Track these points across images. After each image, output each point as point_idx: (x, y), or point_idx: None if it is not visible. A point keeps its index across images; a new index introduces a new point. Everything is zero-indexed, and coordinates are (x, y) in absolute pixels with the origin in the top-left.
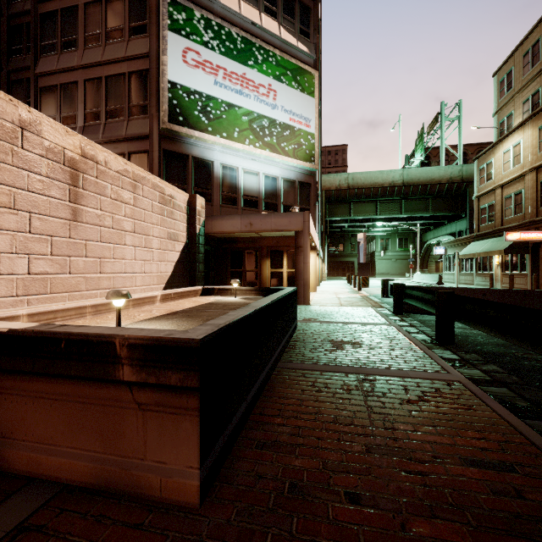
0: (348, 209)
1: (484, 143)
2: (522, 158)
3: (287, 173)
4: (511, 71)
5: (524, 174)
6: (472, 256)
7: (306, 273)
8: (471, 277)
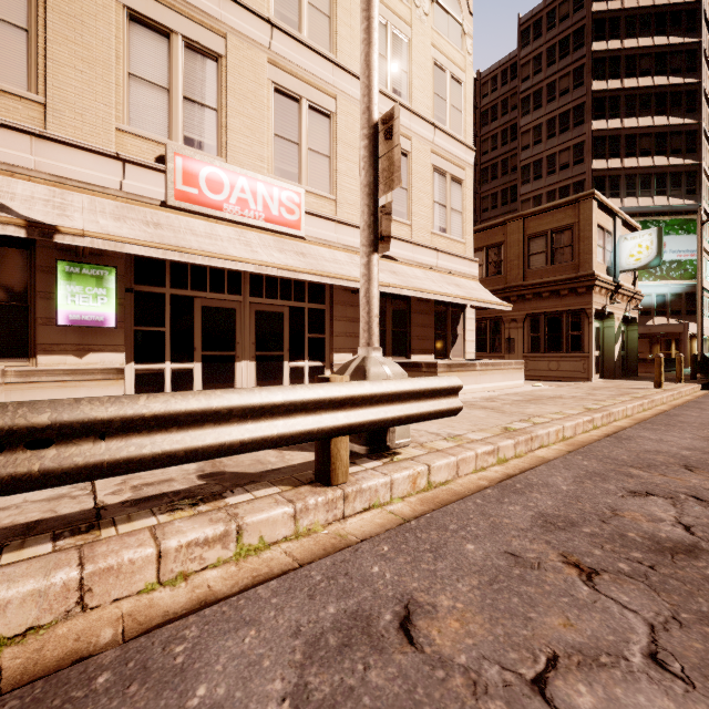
0: None
1: None
2: None
3: (674, 289)
4: None
5: None
6: None
7: (686, 353)
8: None
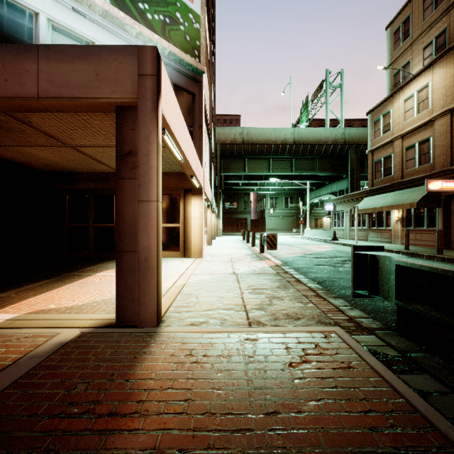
0: (243, 165)
1: (352, 119)
2: (431, 102)
3: None
4: (409, 18)
5: (434, 118)
6: (372, 210)
7: (148, 230)
8: (363, 233)
